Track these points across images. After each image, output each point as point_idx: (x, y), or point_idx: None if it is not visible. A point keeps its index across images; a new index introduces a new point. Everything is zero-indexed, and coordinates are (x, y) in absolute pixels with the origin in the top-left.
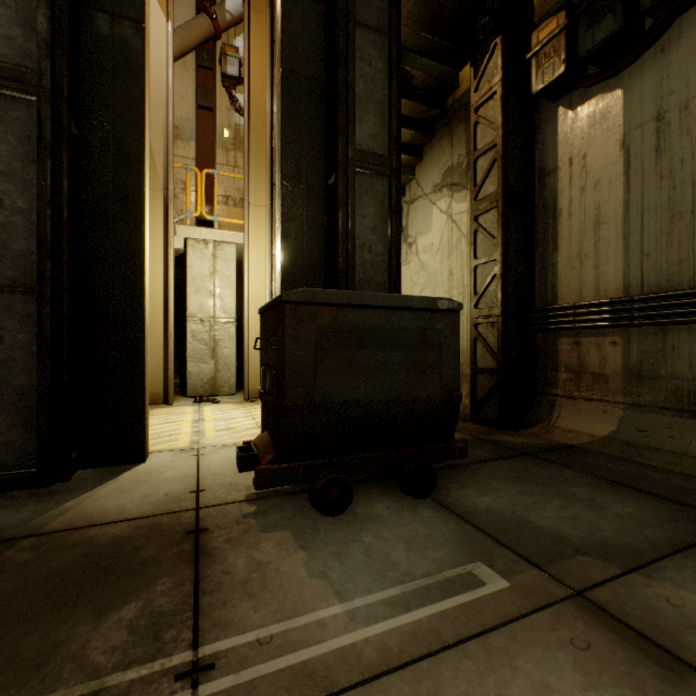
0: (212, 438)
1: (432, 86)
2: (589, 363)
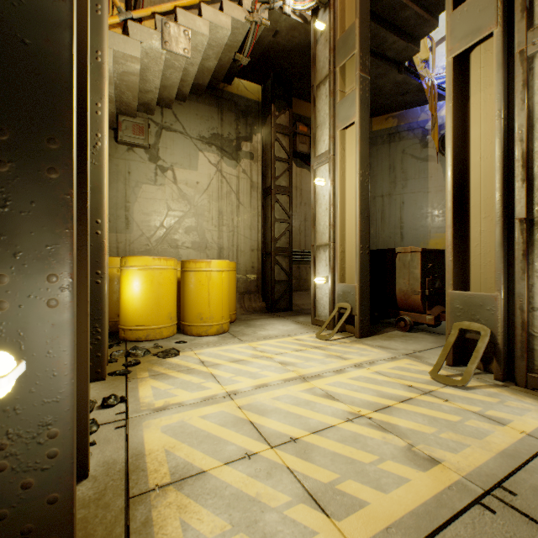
0: (375, 355)
1: (230, 71)
2: (303, 275)
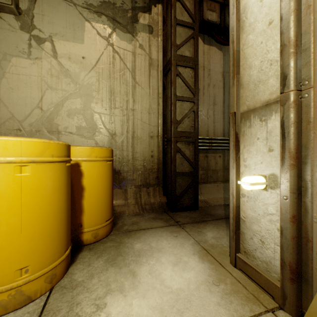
0: None
1: None
2: (211, 165)
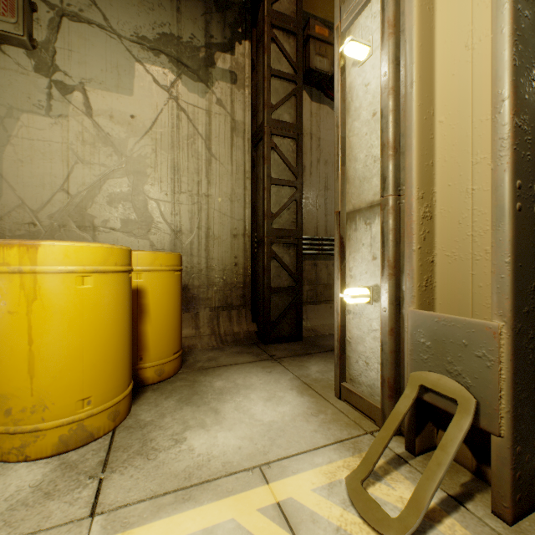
0: None
1: None
2: (322, 277)
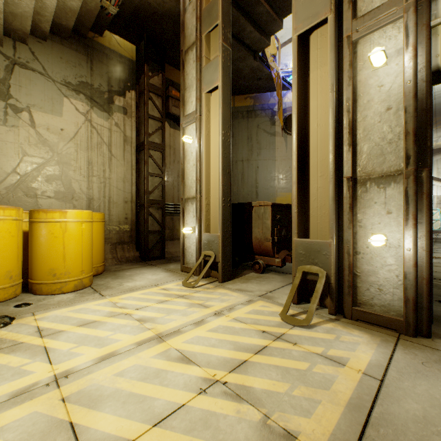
0: (234, 300)
1: (99, 21)
2: (176, 226)
